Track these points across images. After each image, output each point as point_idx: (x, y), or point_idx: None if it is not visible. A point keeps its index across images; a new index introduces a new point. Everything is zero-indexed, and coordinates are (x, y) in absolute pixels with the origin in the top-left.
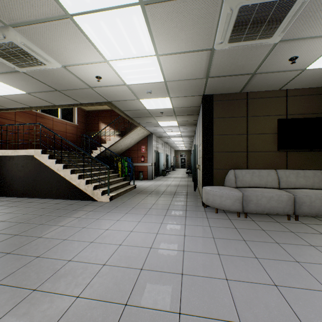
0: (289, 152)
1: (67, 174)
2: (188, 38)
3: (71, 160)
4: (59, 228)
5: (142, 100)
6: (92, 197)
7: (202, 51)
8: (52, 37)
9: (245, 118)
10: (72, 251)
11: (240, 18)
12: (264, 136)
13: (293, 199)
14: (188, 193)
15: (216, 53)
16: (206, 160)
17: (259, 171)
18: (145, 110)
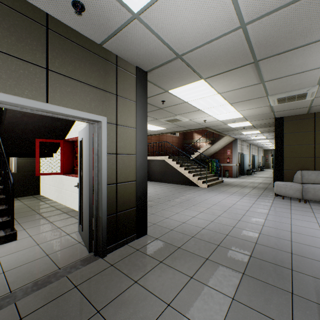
0: None
1: (182, 170)
2: (254, 105)
3: (182, 162)
4: (188, 194)
5: (228, 124)
6: (196, 185)
7: (264, 107)
8: (190, 114)
9: (312, 132)
10: (199, 200)
11: (279, 99)
12: None
13: None
14: (267, 188)
15: (273, 106)
16: (277, 163)
17: None
18: (230, 128)
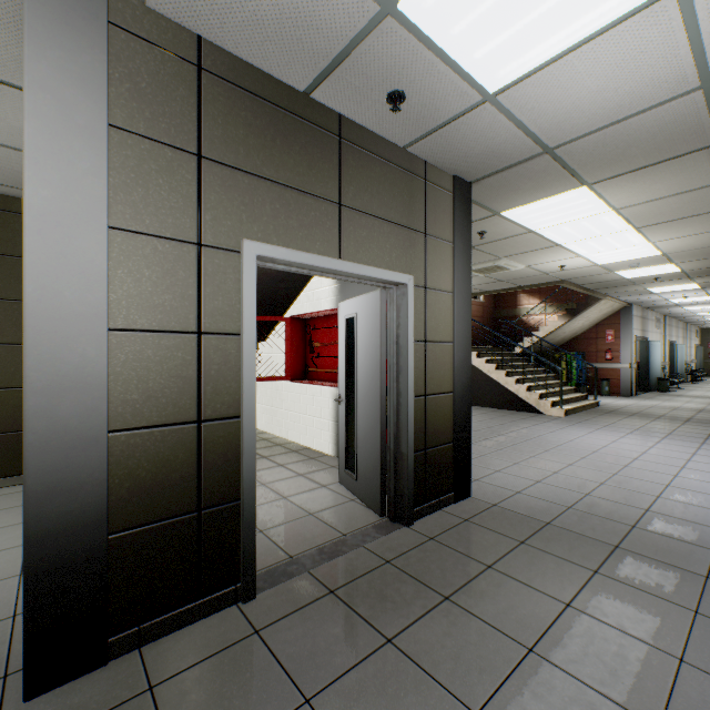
0: None
1: (500, 377)
2: (697, 229)
3: (498, 359)
4: (524, 429)
5: (619, 272)
6: (536, 410)
7: None
8: (532, 255)
9: None
10: (555, 442)
11: None
12: None
13: None
14: None
15: None
16: None
17: None
18: (621, 280)
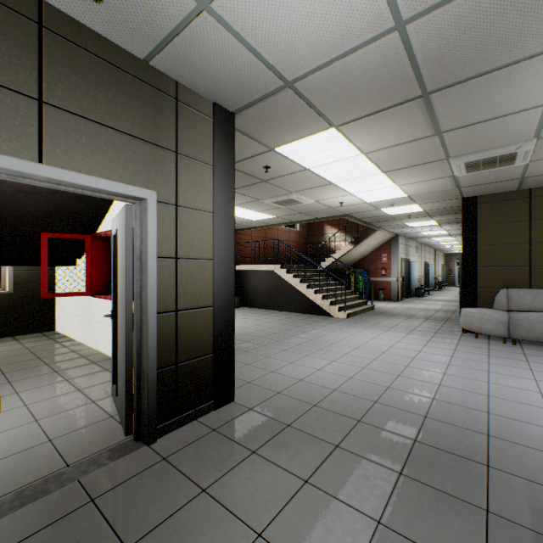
0: None
1: (303, 289)
2: (425, 176)
3: (304, 274)
4: (313, 330)
5: (383, 210)
6: (328, 313)
7: (442, 178)
8: (316, 192)
9: (526, 223)
10: (331, 340)
11: (469, 165)
12: None
13: None
14: (449, 319)
15: (459, 176)
16: (466, 276)
17: None
18: (386, 216)
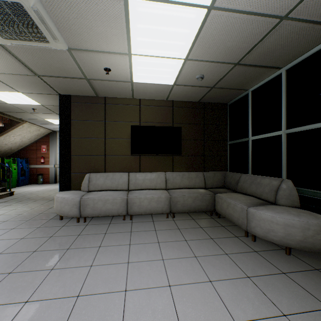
0: (142, 156)
1: None
2: None
3: None
4: None
5: None
6: None
7: None
8: None
9: (103, 123)
10: None
11: None
12: (121, 141)
13: (126, 200)
14: None
15: (10, 48)
16: (63, 163)
17: (114, 174)
18: (8, 105)
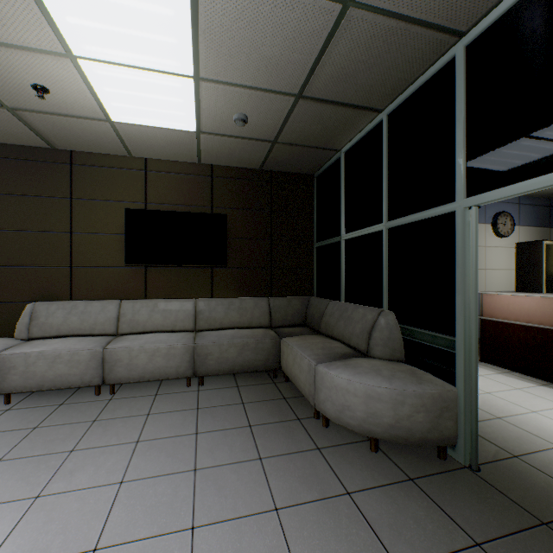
0: (151, 269)
1: None
2: None
3: None
4: None
5: None
6: None
7: None
8: None
9: (67, 202)
10: None
11: None
12: (107, 238)
13: (102, 356)
14: None
15: None
16: None
17: (88, 305)
18: None
